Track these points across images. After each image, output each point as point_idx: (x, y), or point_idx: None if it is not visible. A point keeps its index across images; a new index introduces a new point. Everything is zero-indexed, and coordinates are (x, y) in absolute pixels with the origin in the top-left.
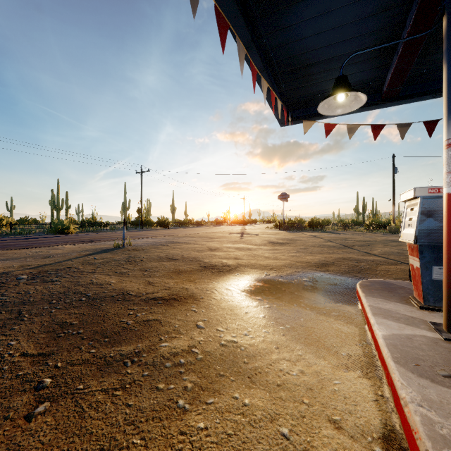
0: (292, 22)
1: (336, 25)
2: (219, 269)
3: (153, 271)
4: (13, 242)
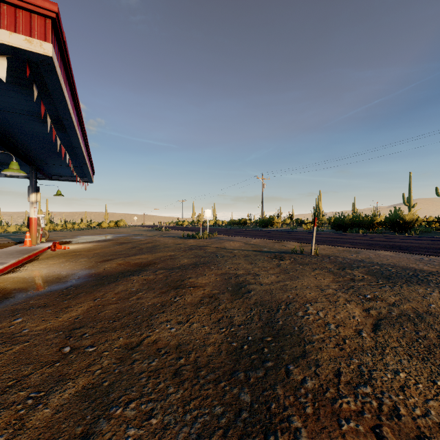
0: (40, 108)
1: (3, 95)
2: (128, 273)
3: (165, 260)
4: (374, 240)
